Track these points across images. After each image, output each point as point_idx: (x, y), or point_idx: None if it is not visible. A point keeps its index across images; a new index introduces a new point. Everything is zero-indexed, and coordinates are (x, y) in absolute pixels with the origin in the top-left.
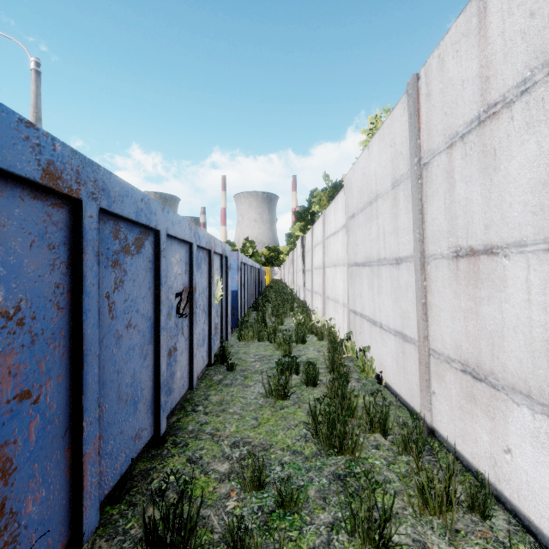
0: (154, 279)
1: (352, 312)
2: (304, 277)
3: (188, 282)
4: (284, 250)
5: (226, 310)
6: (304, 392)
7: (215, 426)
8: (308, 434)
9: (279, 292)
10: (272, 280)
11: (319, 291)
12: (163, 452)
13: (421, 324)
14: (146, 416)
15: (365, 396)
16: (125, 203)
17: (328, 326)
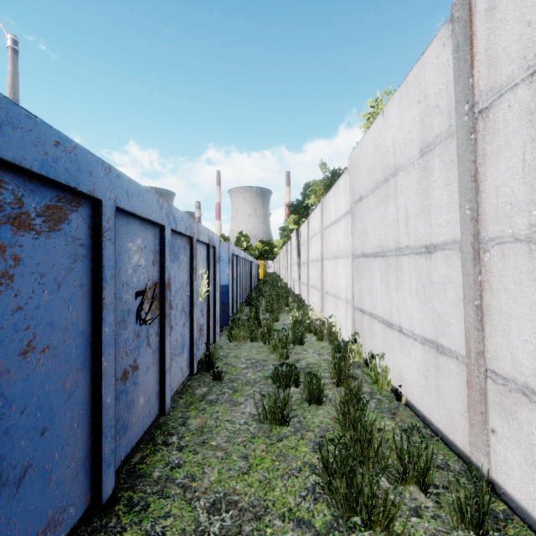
0: (93, 272)
1: (358, 310)
2: (300, 270)
3: (158, 276)
4: (278, 243)
5: (214, 307)
6: (307, 413)
7: (190, 472)
8: (317, 486)
9: (273, 286)
10: (266, 274)
11: (316, 285)
12: (109, 523)
13: (473, 335)
14: (73, 484)
15: (384, 420)
16: (10, 138)
17: (328, 324)
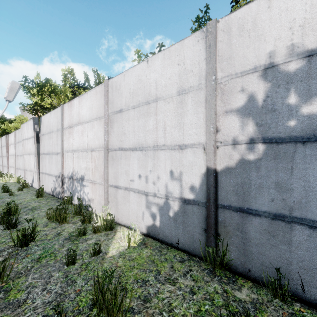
0: None
1: None
2: None
3: None
4: None
5: None
6: None
7: None
8: None
9: None
10: None
11: None
12: None
13: (2, 163)
14: None
15: None
16: None
17: None
